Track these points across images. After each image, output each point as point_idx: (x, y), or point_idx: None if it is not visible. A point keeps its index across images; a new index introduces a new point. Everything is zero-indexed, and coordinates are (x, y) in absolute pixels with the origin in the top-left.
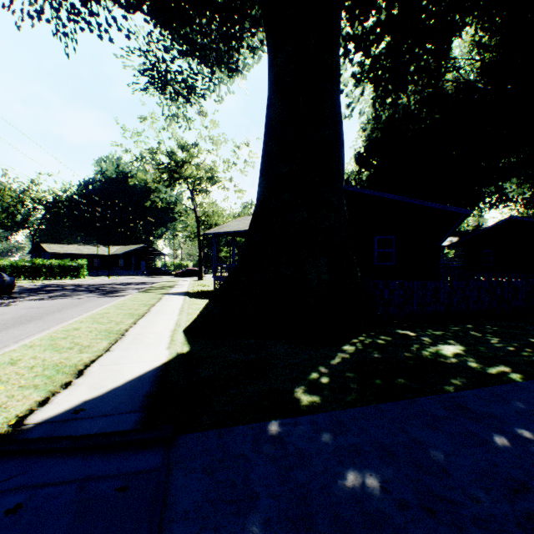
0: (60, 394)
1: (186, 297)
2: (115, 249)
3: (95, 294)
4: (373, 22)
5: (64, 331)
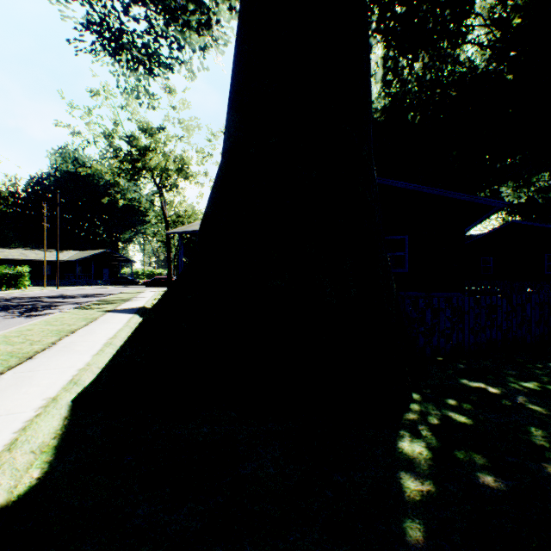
0: None
1: (134, 316)
2: (71, 255)
3: (10, 312)
4: None
5: None
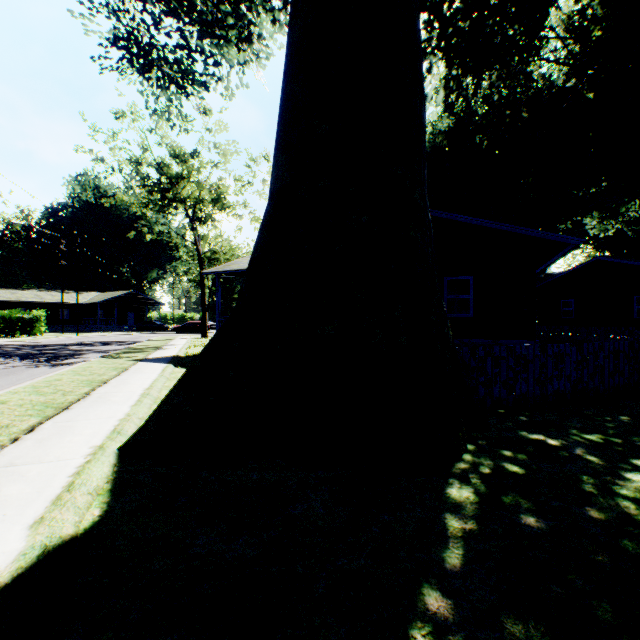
0: None
1: (168, 366)
2: (91, 297)
3: (31, 361)
4: None
5: None
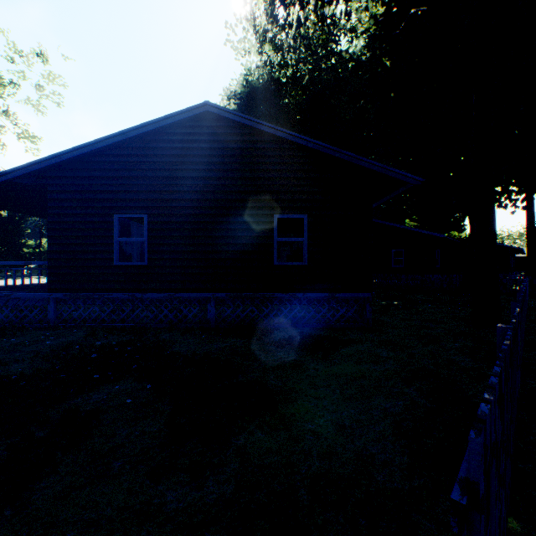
0: None
1: None
2: None
3: None
4: None
5: None
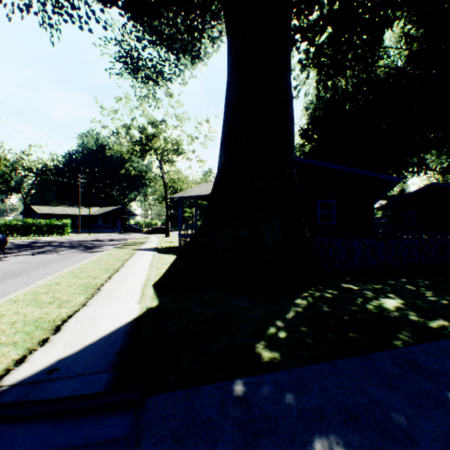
0: (37, 351)
1: (155, 253)
2: (95, 210)
3: (77, 249)
4: (317, 15)
5: (46, 286)
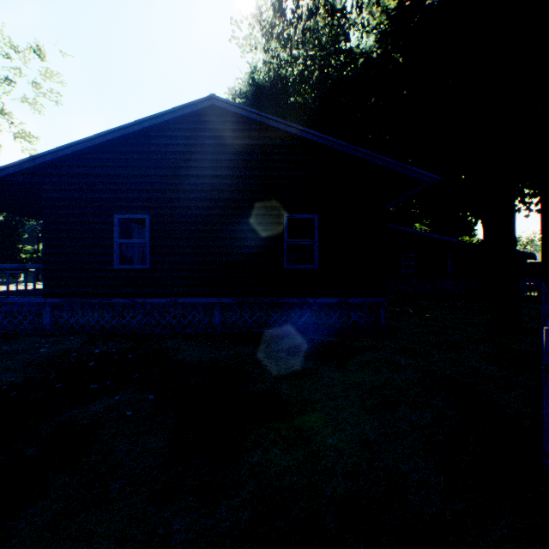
0: None
1: None
2: None
3: None
4: None
5: None
